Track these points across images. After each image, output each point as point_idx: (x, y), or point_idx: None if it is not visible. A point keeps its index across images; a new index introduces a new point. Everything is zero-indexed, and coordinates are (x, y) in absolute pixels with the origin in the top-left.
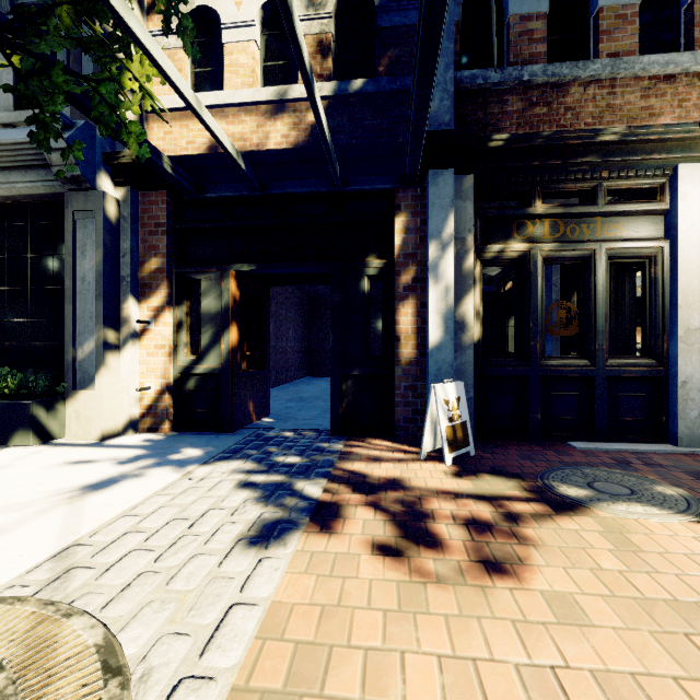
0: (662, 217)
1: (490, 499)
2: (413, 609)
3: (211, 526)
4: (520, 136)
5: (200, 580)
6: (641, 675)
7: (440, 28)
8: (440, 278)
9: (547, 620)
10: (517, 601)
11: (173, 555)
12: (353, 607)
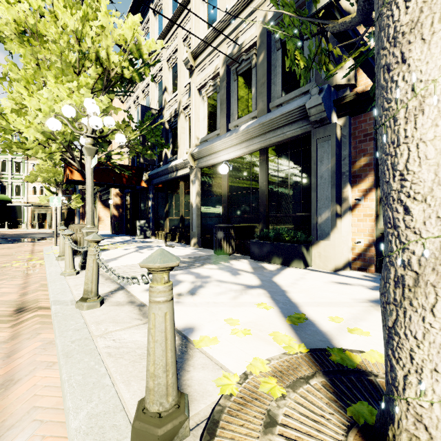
0: None
1: None
2: None
3: None
4: None
5: None
6: None
7: None
8: None
9: None
10: None
11: None
12: None
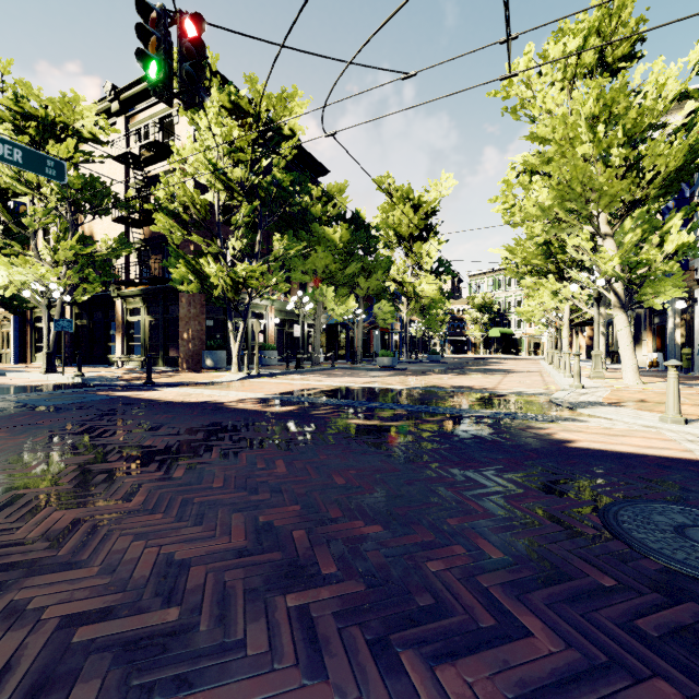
0: None
1: None
2: None
3: None
4: None
5: None
6: None
7: None
8: (667, 327)
9: None
10: None
11: None
12: None
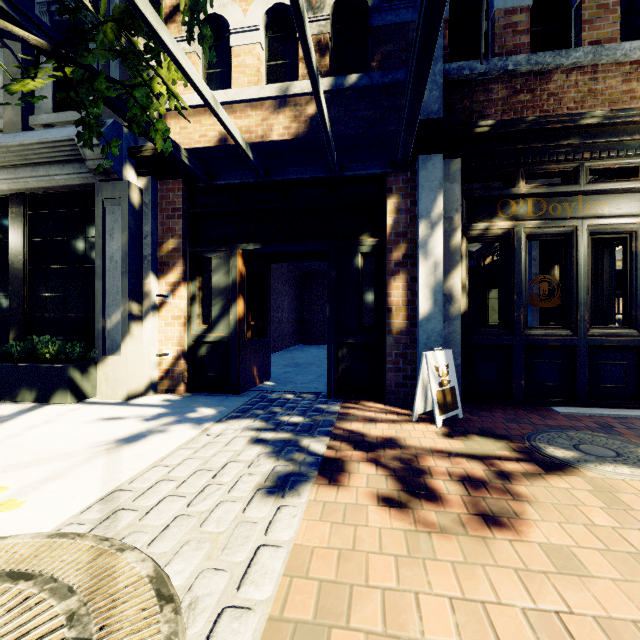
0: None
1: (481, 458)
2: (421, 556)
3: (232, 477)
4: (505, 121)
5: (229, 523)
6: None
7: (438, 28)
8: (429, 254)
9: (547, 570)
10: (517, 551)
11: (202, 501)
12: (366, 552)
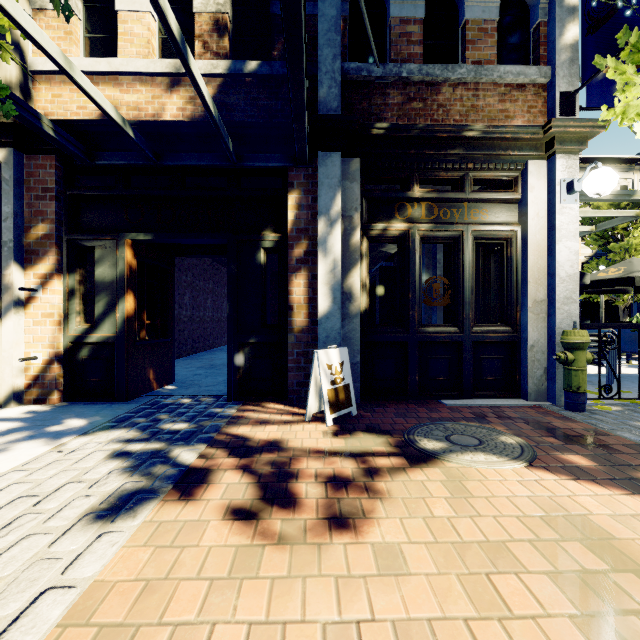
0: (516, 205)
1: (358, 455)
2: (246, 574)
3: (61, 502)
4: (398, 126)
5: (20, 564)
6: (440, 619)
7: (300, 10)
8: (328, 252)
9: (371, 572)
10: (350, 555)
11: (1, 537)
12: (184, 578)
